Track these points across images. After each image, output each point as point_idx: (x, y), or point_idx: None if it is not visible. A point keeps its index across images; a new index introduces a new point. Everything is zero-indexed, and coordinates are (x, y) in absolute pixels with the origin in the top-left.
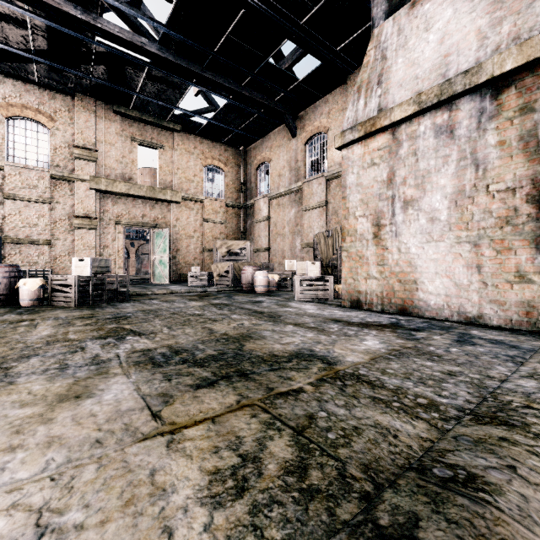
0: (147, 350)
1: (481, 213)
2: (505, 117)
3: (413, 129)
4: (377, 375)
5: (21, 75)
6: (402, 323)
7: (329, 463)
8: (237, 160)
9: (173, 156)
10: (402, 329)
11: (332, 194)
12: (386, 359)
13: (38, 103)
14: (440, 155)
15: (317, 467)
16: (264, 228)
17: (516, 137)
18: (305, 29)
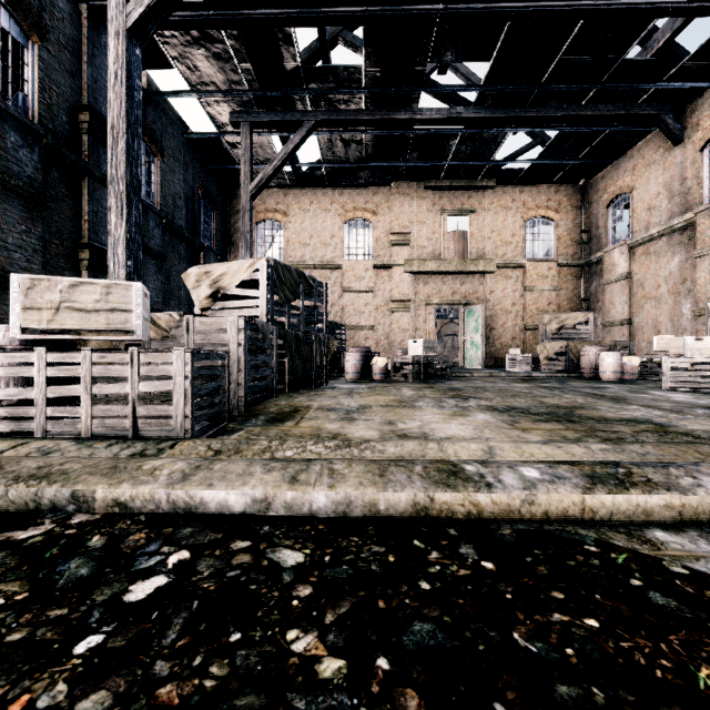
0: (489, 406)
1: None
2: None
3: None
4: None
5: (353, 182)
6: None
7: None
8: (574, 201)
9: (486, 218)
10: None
11: None
12: None
13: (365, 202)
14: None
15: None
16: (620, 290)
17: None
18: None
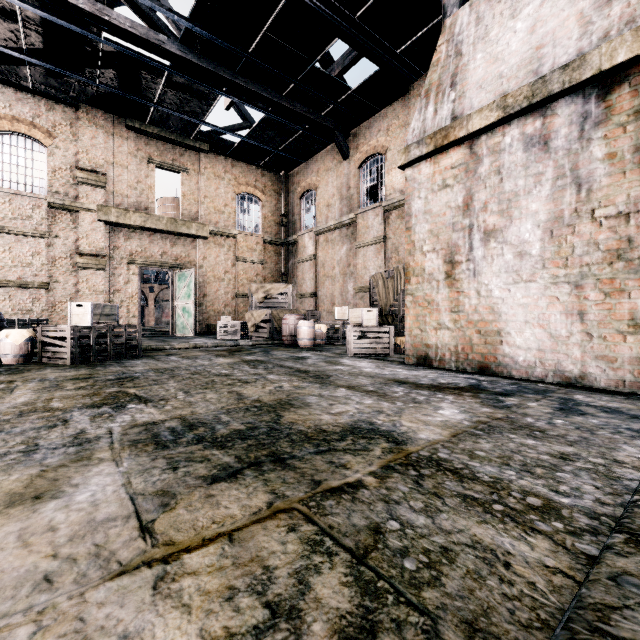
0: (151, 424)
1: (584, 246)
2: (616, 123)
3: (496, 141)
4: (464, 460)
5: (11, 80)
6: (485, 385)
7: (410, 620)
8: (277, 187)
9: (199, 182)
10: (486, 393)
11: (391, 228)
12: (472, 436)
13: (33, 115)
14: (531, 173)
15: (392, 627)
16: (309, 269)
17: (631, 147)
18: (360, 25)
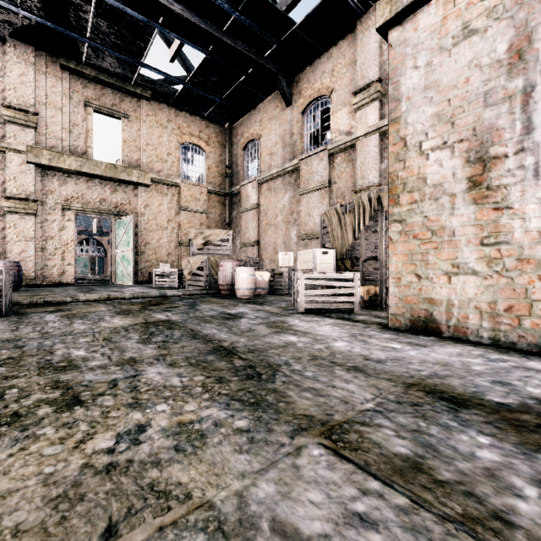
0: None
1: None
2: None
3: None
4: None
5: None
6: None
7: None
8: (221, 139)
9: (141, 129)
10: None
11: (336, 172)
12: None
13: None
14: None
15: None
16: (252, 218)
17: None
18: None
